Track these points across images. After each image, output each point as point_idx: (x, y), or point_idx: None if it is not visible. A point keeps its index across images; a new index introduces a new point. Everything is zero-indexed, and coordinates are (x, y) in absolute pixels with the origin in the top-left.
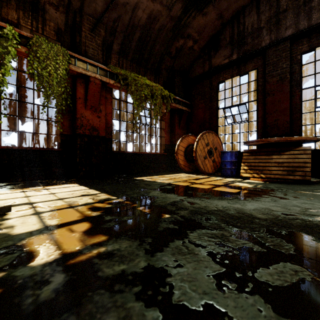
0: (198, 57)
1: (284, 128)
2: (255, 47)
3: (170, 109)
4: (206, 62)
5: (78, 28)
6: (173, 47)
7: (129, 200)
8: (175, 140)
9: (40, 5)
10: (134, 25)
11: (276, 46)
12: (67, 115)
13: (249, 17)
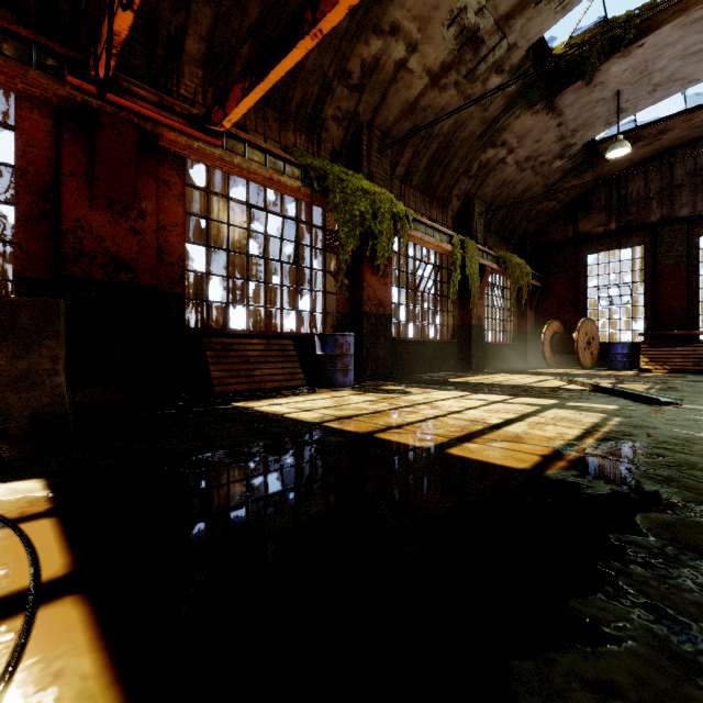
0: (555, 217)
1: (680, 317)
2: (642, 219)
3: (531, 288)
4: (568, 225)
5: (472, 215)
6: (534, 211)
7: (608, 378)
8: (527, 326)
9: (449, 199)
10: (508, 197)
11: (671, 225)
12: (457, 305)
13: (633, 182)
